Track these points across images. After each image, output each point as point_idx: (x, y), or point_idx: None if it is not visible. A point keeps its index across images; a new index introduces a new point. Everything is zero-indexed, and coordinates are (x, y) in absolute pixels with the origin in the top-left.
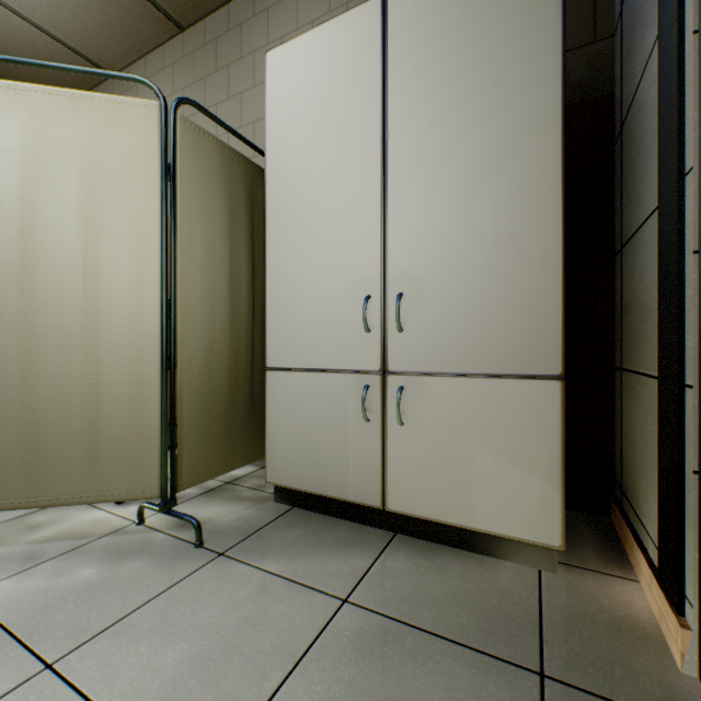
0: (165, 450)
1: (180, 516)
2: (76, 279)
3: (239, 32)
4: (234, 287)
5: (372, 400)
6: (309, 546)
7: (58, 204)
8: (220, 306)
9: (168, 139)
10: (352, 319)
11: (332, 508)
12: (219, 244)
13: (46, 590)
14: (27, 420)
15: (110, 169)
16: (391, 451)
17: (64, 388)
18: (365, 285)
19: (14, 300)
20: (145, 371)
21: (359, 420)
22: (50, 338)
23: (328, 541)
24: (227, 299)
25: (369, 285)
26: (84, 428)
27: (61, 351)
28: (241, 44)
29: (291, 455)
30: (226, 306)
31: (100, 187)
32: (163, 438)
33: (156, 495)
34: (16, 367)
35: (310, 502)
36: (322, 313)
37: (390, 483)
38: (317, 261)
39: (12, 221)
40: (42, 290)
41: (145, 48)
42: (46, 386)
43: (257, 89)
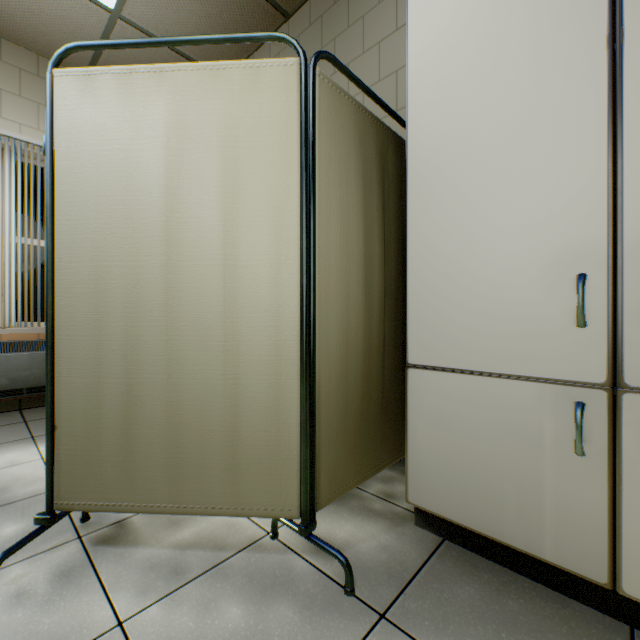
0: (305, 464)
1: (323, 547)
2: (216, 269)
3: (345, 1)
4: (367, 268)
5: (590, 425)
6: (500, 626)
7: (199, 188)
8: (355, 291)
9: (307, 100)
10: (548, 307)
11: (506, 557)
12: (353, 220)
13: (195, 637)
14: (171, 420)
15: (248, 143)
16: (630, 508)
17: (204, 387)
18: (574, 258)
19: (160, 294)
20: (283, 371)
21: (563, 450)
22: (192, 334)
23: (525, 622)
24: (361, 283)
25: (583, 258)
26: (224, 433)
27: (202, 347)
28: (348, 13)
29: (445, 476)
30: (360, 291)
31: (238, 165)
32: (303, 450)
33: (295, 515)
34: (162, 364)
35: (469, 539)
36: (494, 299)
37: (628, 555)
38: (485, 230)
39: (158, 211)
40: (184, 282)
41: (253, 46)
42: (188, 384)
43: (367, 55)
